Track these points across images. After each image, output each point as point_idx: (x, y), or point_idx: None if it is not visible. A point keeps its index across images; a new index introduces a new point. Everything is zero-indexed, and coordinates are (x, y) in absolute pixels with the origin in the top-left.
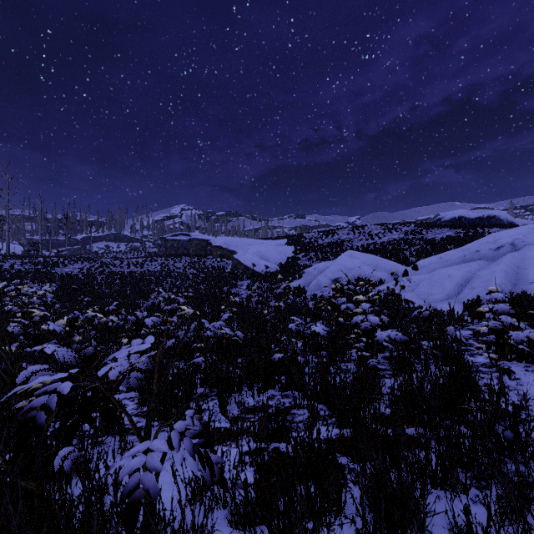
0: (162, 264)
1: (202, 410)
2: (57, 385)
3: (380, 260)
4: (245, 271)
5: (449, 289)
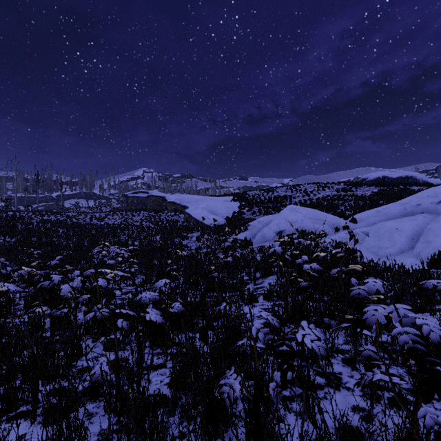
0: (122, 218)
1: None
2: None
3: (321, 214)
4: (195, 224)
5: (400, 242)
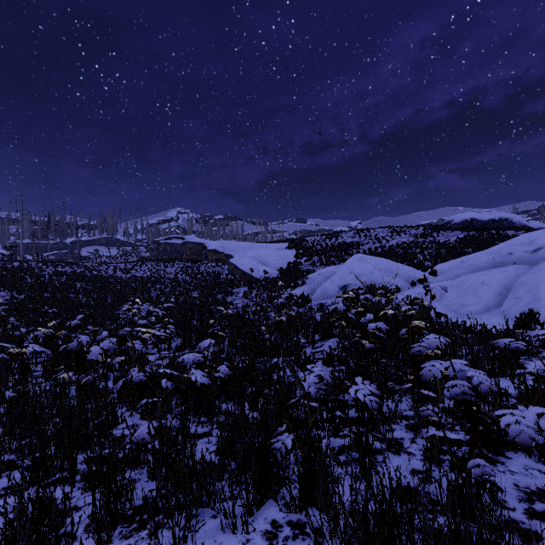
0: (152, 270)
1: None
2: None
3: (394, 265)
4: (242, 277)
5: (486, 298)
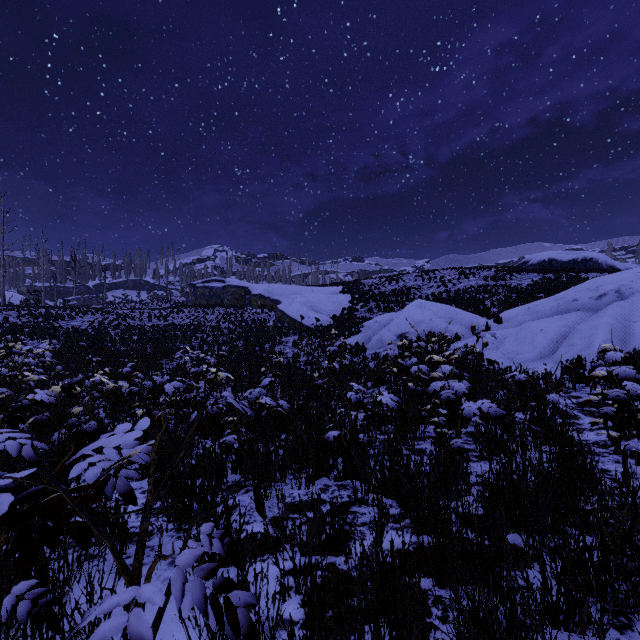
0: (190, 317)
1: (230, 512)
2: None
3: (456, 311)
4: (292, 325)
5: (542, 346)
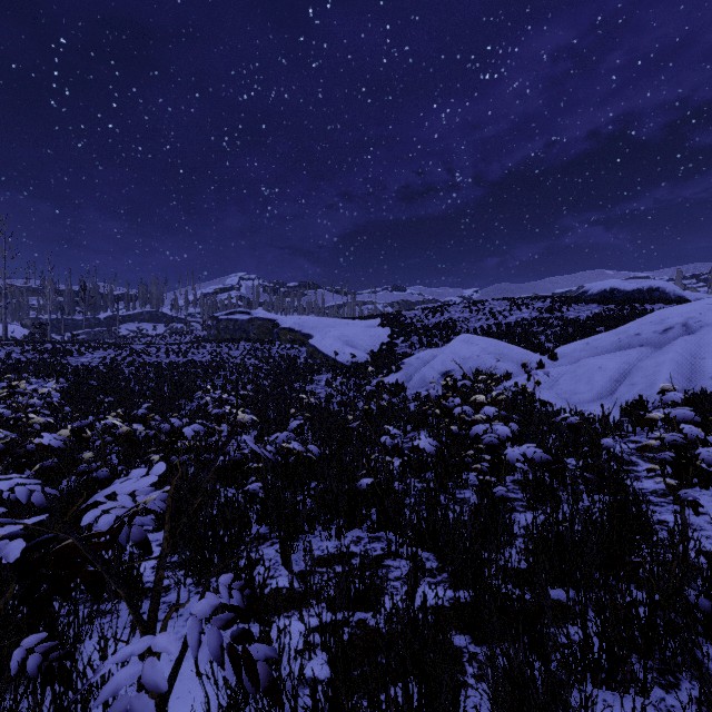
0: (212, 353)
1: (253, 564)
2: (2, 546)
3: (506, 347)
4: (324, 362)
5: (600, 385)
